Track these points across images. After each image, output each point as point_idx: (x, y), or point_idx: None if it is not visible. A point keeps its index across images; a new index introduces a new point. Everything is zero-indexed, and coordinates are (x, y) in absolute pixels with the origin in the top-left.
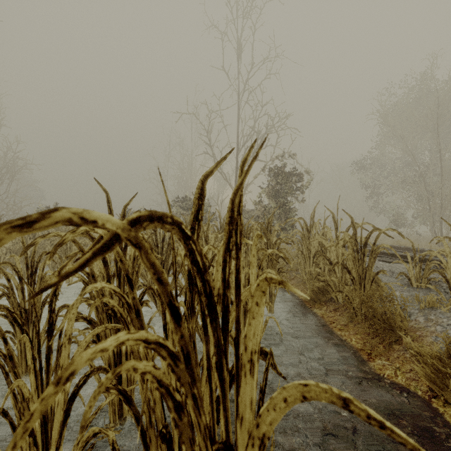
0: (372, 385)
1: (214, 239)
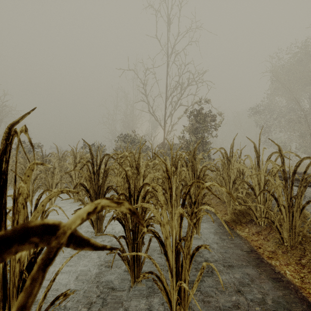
0: None
1: (145, 167)
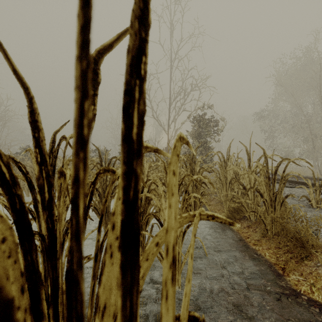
0: (291, 301)
1: (149, 168)
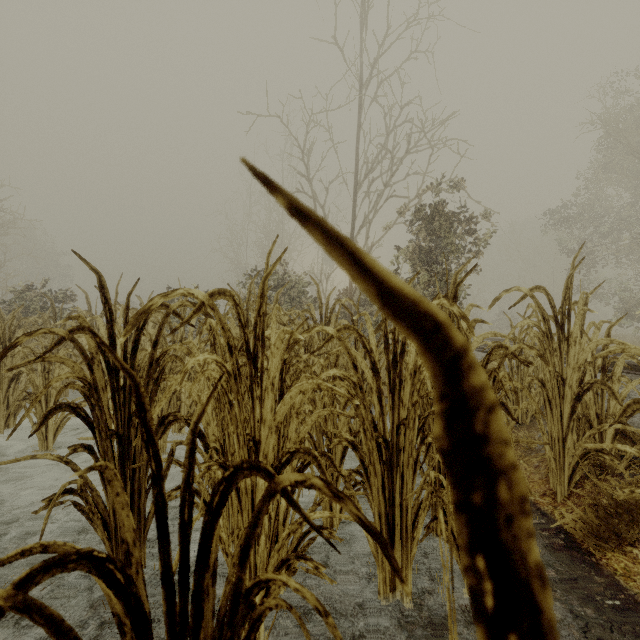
0: None
1: (288, 350)
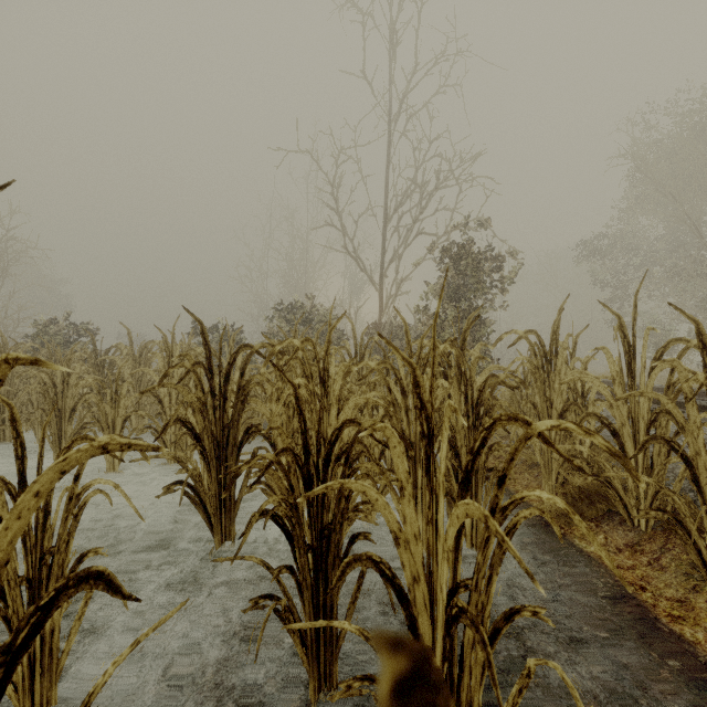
0: None
1: (343, 378)
